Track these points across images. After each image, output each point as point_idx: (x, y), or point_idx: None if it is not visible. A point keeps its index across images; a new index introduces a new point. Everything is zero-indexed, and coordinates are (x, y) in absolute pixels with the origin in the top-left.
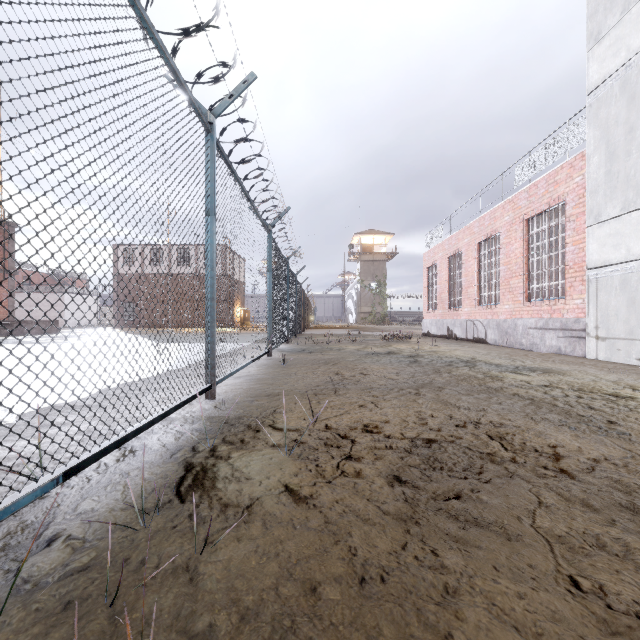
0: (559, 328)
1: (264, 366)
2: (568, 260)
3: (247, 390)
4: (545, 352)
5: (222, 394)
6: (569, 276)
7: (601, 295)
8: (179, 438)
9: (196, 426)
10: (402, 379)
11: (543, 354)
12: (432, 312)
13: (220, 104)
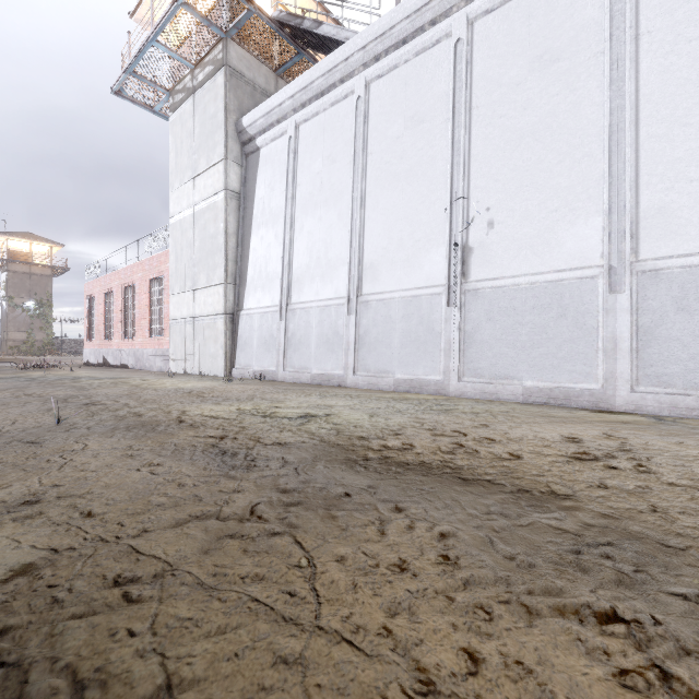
0: (162, 355)
1: None
2: (165, 313)
3: None
4: (156, 371)
5: None
6: (166, 323)
7: (174, 336)
8: None
9: None
10: (4, 387)
11: (150, 372)
12: (92, 342)
13: None
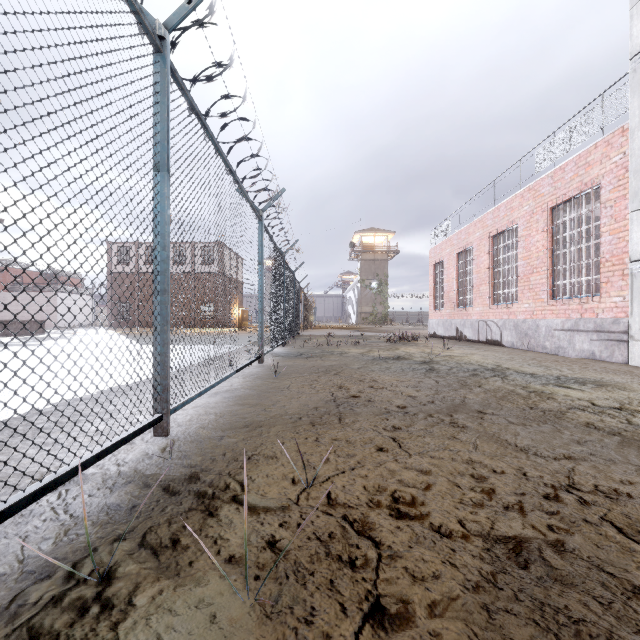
0: (592, 330)
1: (252, 376)
2: (604, 252)
3: (220, 416)
4: (574, 357)
5: (183, 424)
6: (605, 270)
7: None
8: (65, 534)
9: (112, 499)
10: (424, 397)
11: (575, 359)
12: (439, 312)
13: (175, 11)
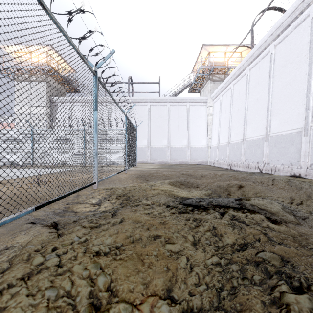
0: None
1: None
2: None
3: None
4: None
5: None
6: None
7: None
8: None
9: None
10: None
11: None
12: None
13: None
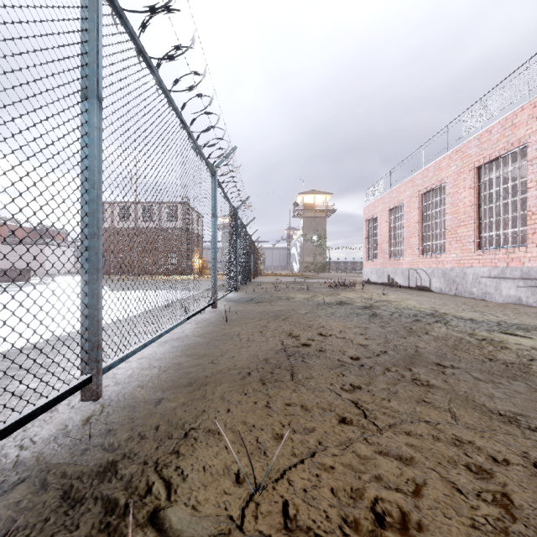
0: (519, 277)
1: (204, 322)
2: (530, 205)
3: (164, 370)
4: (501, 302)
5: (121, 382)
6: (531, 222)
7: None
8: None
9: None
10: (376, 346)
11: (503, 304)
12: (372, 261)
13: None
